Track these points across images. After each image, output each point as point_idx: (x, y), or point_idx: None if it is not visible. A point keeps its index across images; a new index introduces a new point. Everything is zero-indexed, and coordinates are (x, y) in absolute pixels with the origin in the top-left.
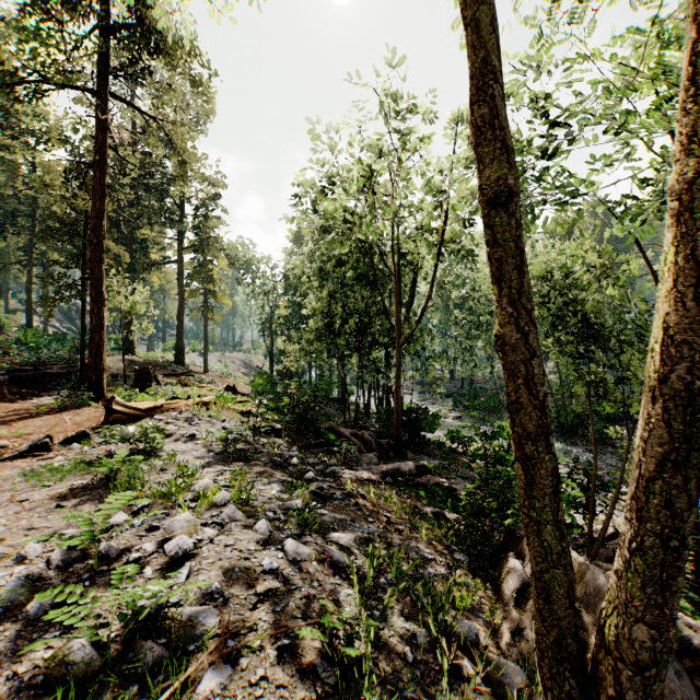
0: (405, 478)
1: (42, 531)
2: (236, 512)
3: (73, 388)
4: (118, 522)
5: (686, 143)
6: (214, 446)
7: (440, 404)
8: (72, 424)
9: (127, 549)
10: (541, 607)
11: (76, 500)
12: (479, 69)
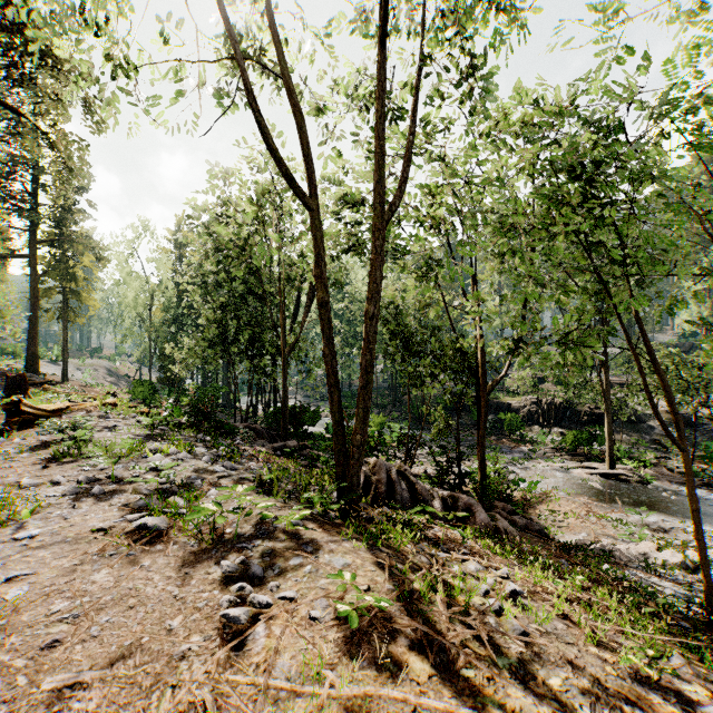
0: (290, 452)
1: (50, 476)
2: (188, 455)
3: None
4: (105, 467)
5: (368, 300)
6: (138, 433)
7: (322, 405)
8: None
9: (126, 474)
10: (335, 440)
11: (54, 464)
12: (318, 255)
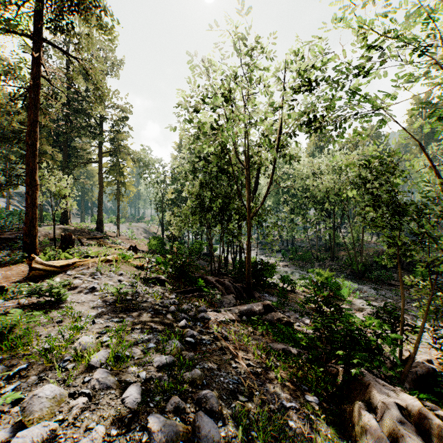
0: (256, 316)
1: None
2: (108, 377)
3: (19, 248)
4: None
5: None
6: (109, 297)
7: (273, 256)
8: (2, 278)
9: None
10: None
11: None
12: None
